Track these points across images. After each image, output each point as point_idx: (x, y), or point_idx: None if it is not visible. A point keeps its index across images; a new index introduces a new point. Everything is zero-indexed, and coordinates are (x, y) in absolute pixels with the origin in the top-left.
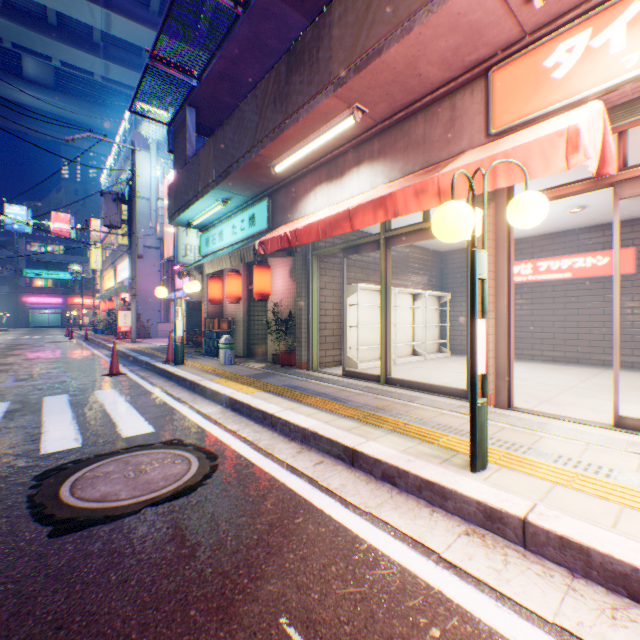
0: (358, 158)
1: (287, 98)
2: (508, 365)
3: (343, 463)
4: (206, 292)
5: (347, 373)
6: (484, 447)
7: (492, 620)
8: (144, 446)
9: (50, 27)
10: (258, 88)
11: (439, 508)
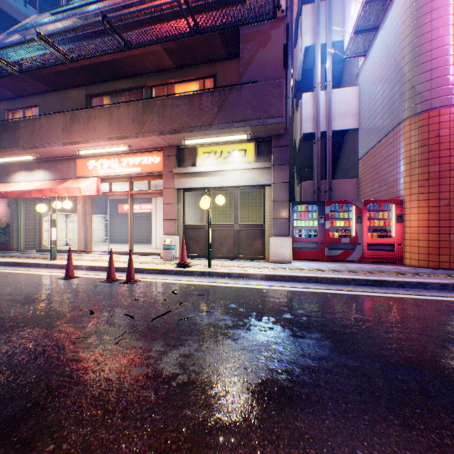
0: (40, 166)
1: (2, 140)
2: (89, 241)
3: (18, 266)
4: None
5: (39, 250)
6: (55, 255)
7: (35, 273)
8: None
9: None
10: None
11: (40, 267)
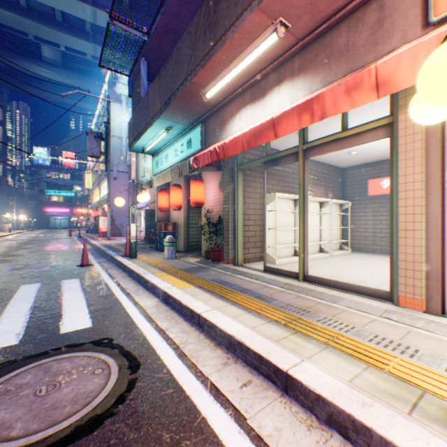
0: (279, 78)
1: (215, 25)
2: (442, 270)
3: (274, 387)
4: (156, 202)
5: (267, 269)
6: None
7: None
8: (73, 346)
9: (57, 23)
10: (191, 25)
11: None
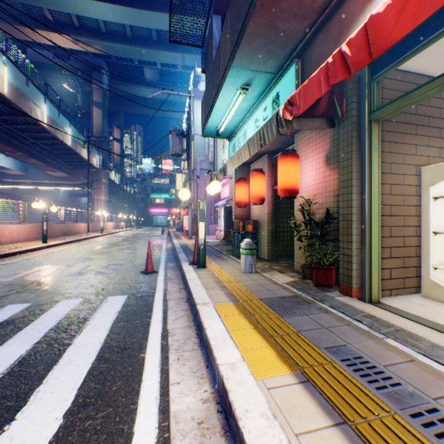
0: None
1: None
2: None
3: None
4: (233, 196)
5: None
6: None
7: None
8: None
9: (153, 43)
10: None
11: None
